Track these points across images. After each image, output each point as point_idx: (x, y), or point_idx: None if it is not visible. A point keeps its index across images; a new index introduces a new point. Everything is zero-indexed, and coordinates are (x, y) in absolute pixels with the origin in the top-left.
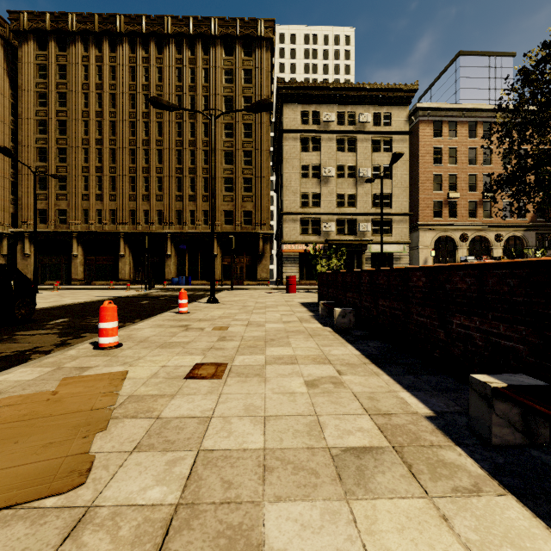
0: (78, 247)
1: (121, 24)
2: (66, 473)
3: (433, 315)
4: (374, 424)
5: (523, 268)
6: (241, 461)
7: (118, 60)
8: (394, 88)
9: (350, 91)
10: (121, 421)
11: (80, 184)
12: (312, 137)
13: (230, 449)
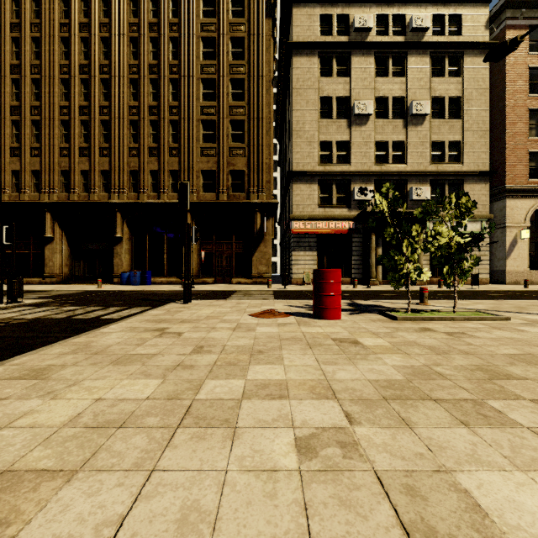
0: None
1: None
2: None
3: None
4: None
5: None
6: None
7: None
8: None
9: None
10: None
11: None
12: (336, 55)
13: None
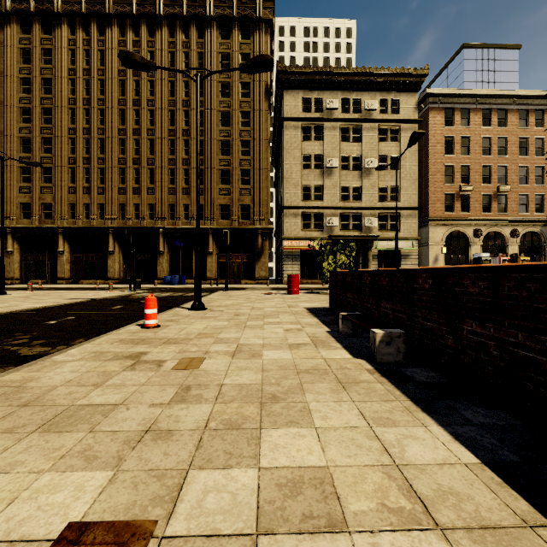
0: (64, 244)
1: (110, 5)
2: None
3: None
4: None
5: None
6: None
7: (107, 44)
8: (403, 72)
9: (356, 76)
10: None
11: (66, 176)
12: (314, 125)
13: None
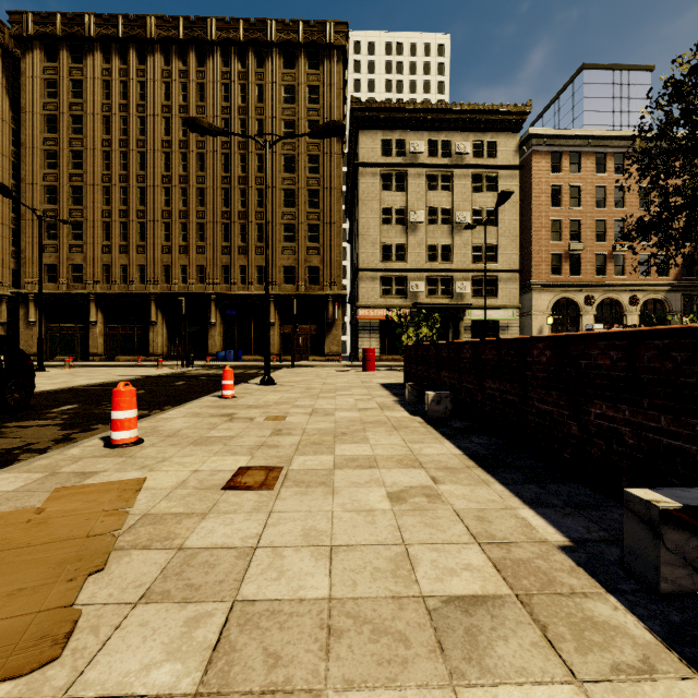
0: (97, 313)
1: (152, 28)
2: (34, 640)
3: (562, 402)
4: (487, 558)
5: (697, 336)
6: (295, 620)
7: (148, 74)
8: (501, 109)
9: (445, 114)
10: (128, 554)
11: (100, 232)
12: (395, 172)
13: (279, 600)
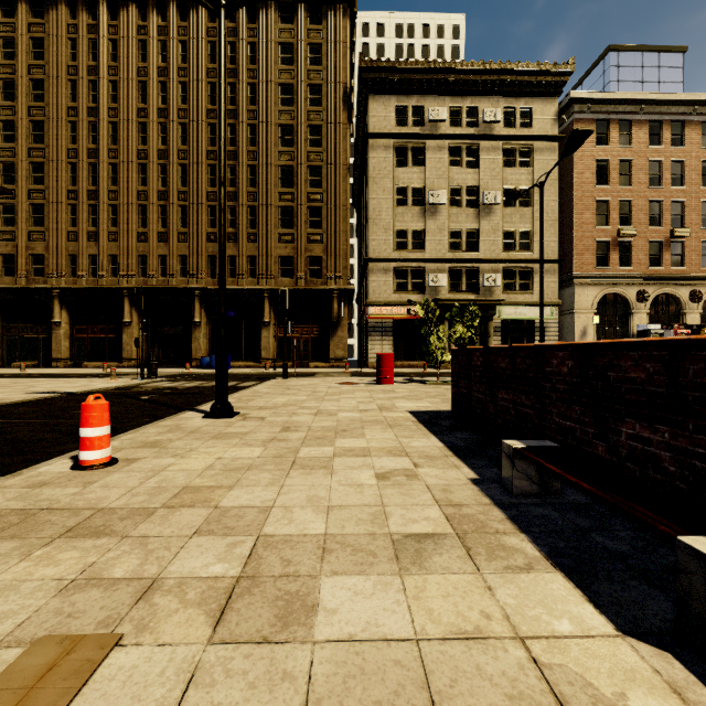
0: (62, 311)
1: None
2: None
3: None
4: None
5: None
6: None
7: (121, 31)
8: (537, 69)
9: (471, 75)
10: None
11: (64, 217)
12: (412, 145)
13: None
